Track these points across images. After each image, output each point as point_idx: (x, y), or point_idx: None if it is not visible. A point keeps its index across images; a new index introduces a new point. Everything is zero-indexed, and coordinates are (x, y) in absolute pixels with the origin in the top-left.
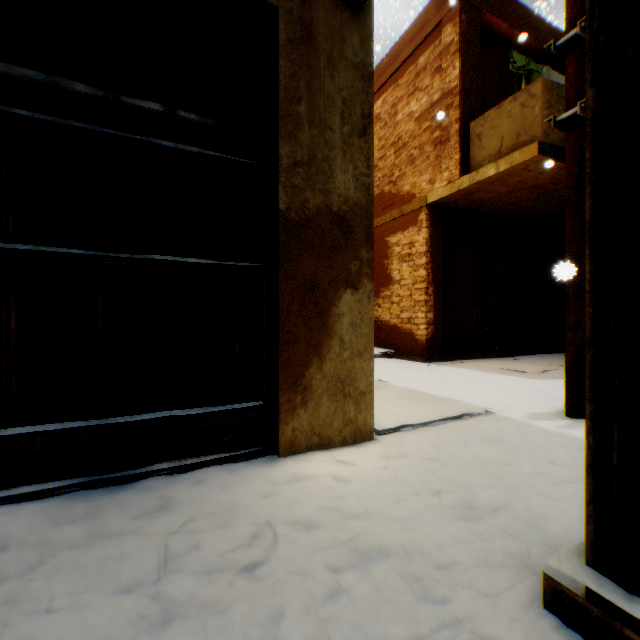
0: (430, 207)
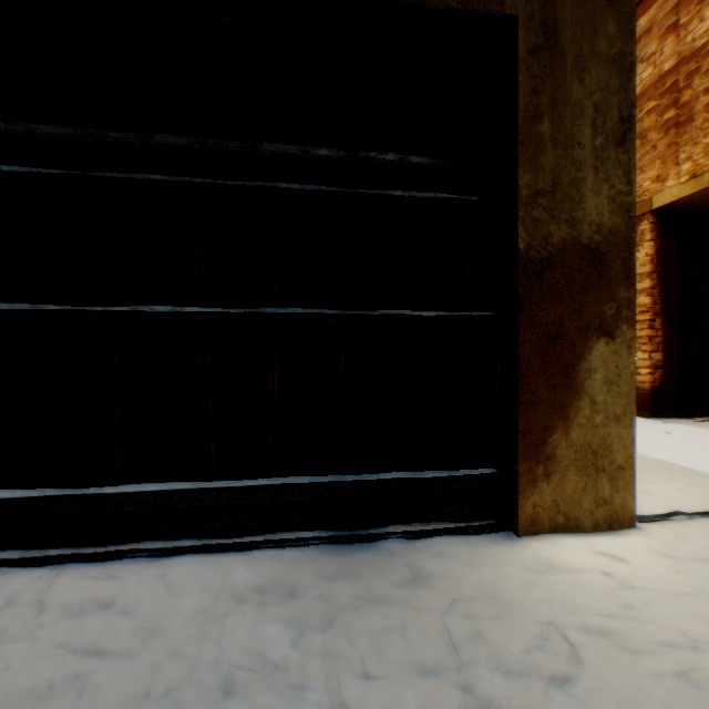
0: (655, 213)
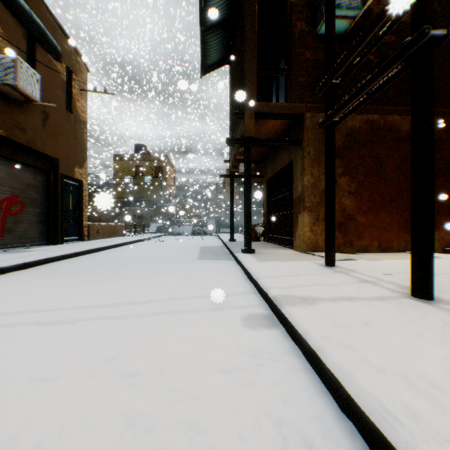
0: None
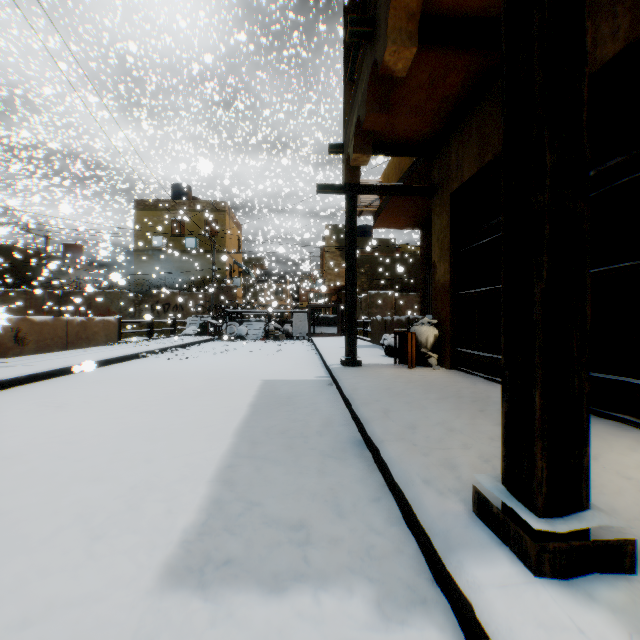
0: None
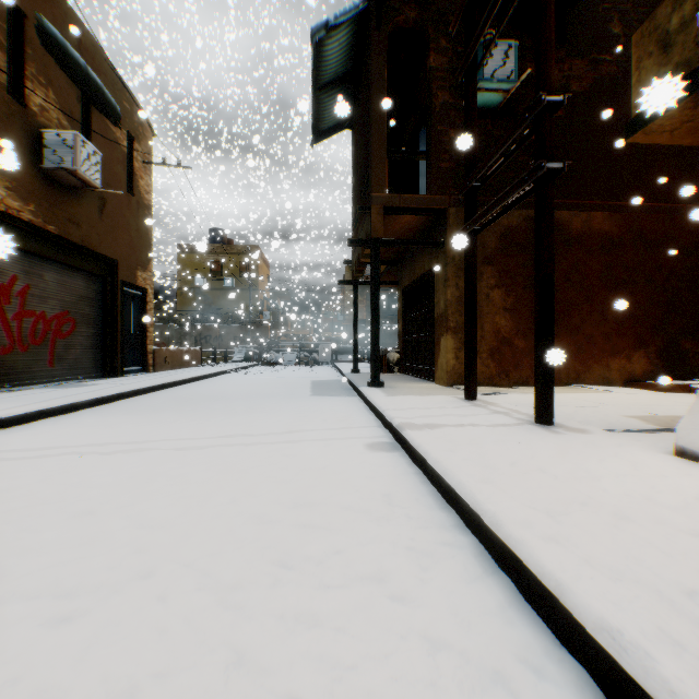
0: None
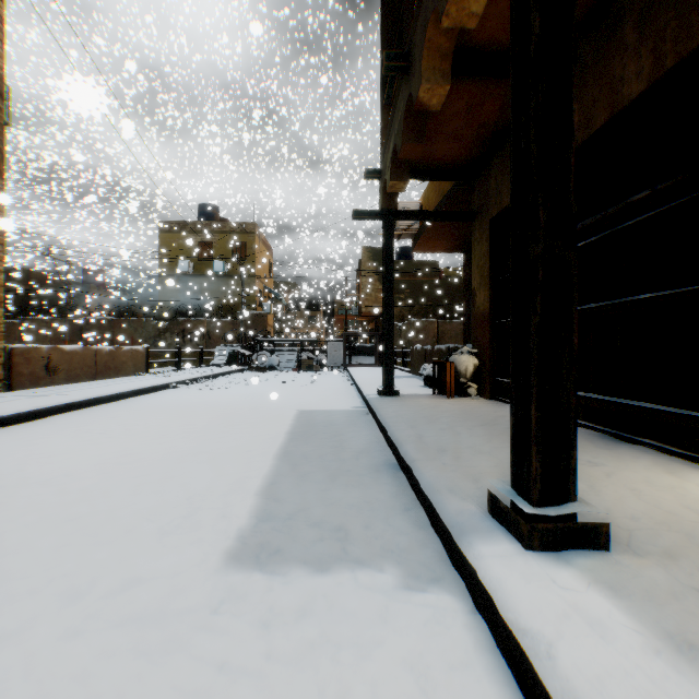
0: None
